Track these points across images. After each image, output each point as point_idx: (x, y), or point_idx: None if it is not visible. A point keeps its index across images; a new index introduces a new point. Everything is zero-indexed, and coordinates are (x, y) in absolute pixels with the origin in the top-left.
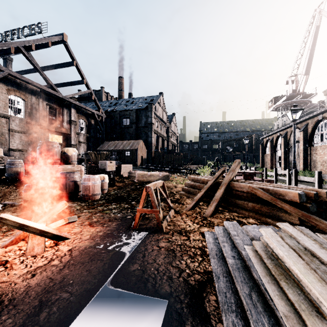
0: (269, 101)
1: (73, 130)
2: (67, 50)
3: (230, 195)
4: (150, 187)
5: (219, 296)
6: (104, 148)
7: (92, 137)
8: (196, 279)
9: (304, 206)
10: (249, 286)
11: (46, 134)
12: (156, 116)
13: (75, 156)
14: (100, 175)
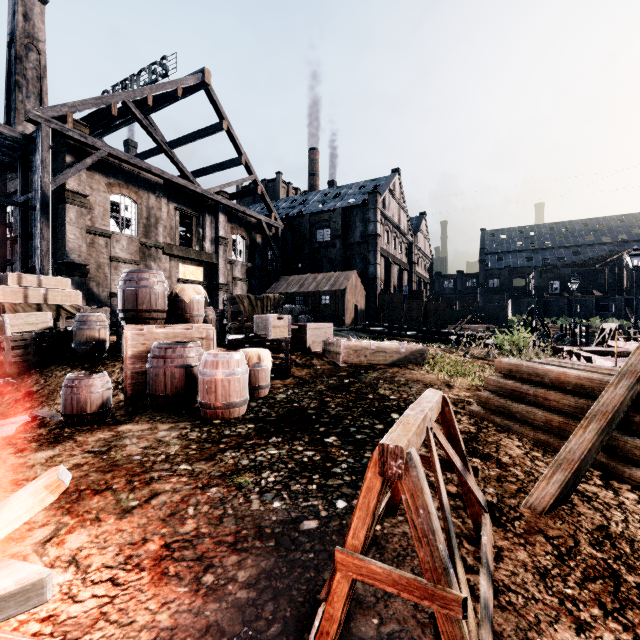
0: None
1: (223, 256)
2: (210, 101)
3: None
4: (408, 452)
5: None
6: (279, 290)
7: (257, 268)
8: None
9: None
10: None
11: (174, 265)
12: (384, 219)
13: (199, 304)
14: (251, 351)
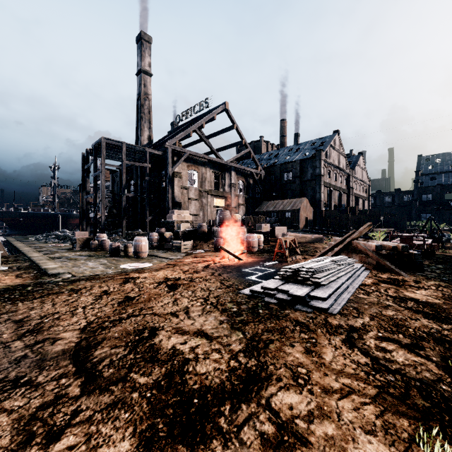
0: None
1: (233, 193)
2: (228, 116)
3: (351, 251)
4: (281, 238)
5: None
6: (263, 210)
7: (250, 197)
8: None
9: (381, 253)
10: None
11: (212, 199)
12: (327, 164)
13: (240, 220)
14: (257, 235)
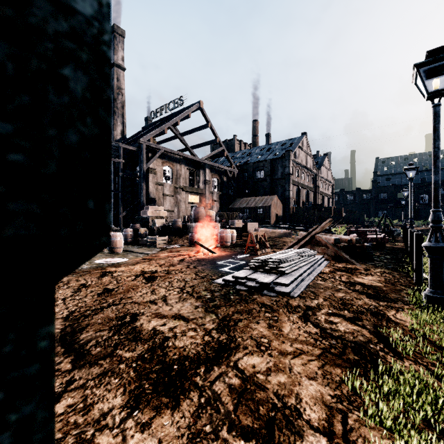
0: None
1: (208, 189)
2: (202, 114)
3: (314, 244)
4: (252, 233)
5: None
6: (236, 206)
7: (224, 194)
8: None
9: (338, 246)
10: None
11: (186, 196)
12: (296, 164)
13: (214, 216)
14: (231, 230)
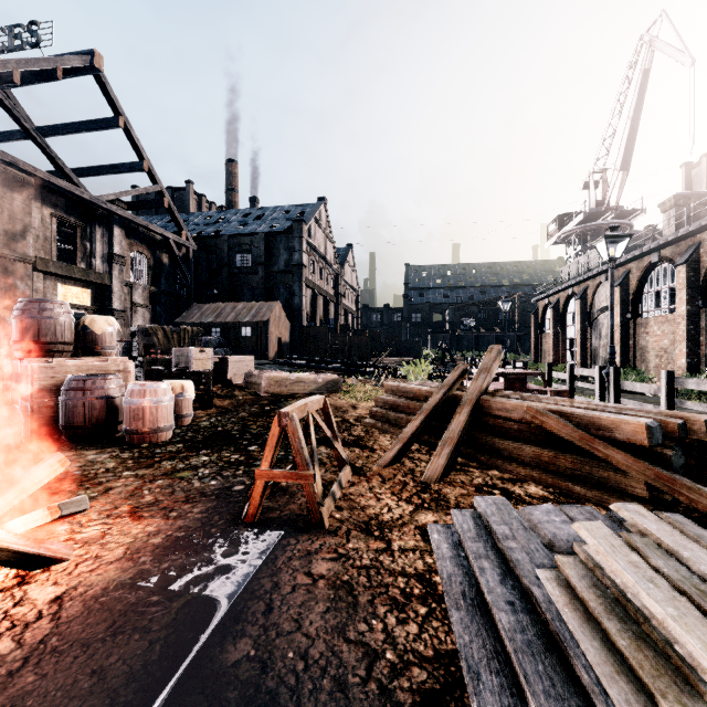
0: (549, 224)
1: (119, 277)
2: (102, 90)
3: (480, 428)
4: (292, 414)
5: None
6: (192, 320)
7: (163, 293)
8: (415, 685)
9: (658, 454)
10: None
11: (50, 285)
12: (310, 249)
13: (112, 336)
14: (175, 382)
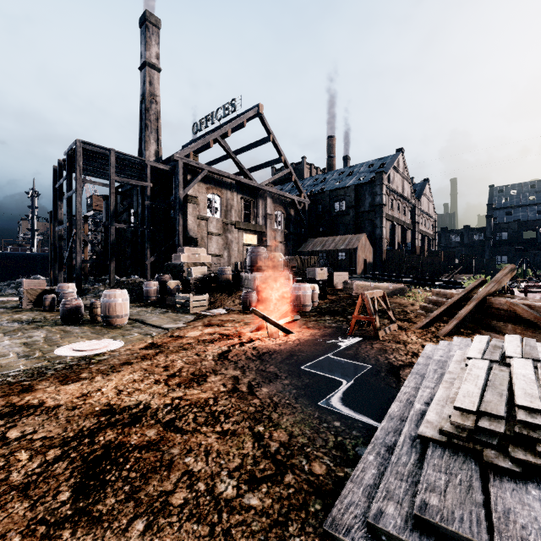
0: None
1: (269, 227)
2: (262, 123)
3: (486, 315)
4: (366, 294)
5: (413, 369)
6: (308, 249)
7: (291, 233)
8: (399, 363)
9: None
10: (440, 367)
11: (240, 235)
12: (389, 191)
13: (281, 262)
14: (310, 284)
